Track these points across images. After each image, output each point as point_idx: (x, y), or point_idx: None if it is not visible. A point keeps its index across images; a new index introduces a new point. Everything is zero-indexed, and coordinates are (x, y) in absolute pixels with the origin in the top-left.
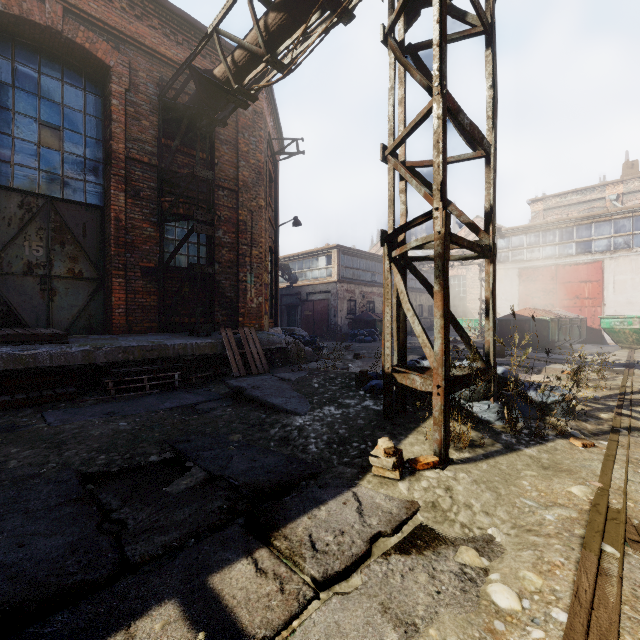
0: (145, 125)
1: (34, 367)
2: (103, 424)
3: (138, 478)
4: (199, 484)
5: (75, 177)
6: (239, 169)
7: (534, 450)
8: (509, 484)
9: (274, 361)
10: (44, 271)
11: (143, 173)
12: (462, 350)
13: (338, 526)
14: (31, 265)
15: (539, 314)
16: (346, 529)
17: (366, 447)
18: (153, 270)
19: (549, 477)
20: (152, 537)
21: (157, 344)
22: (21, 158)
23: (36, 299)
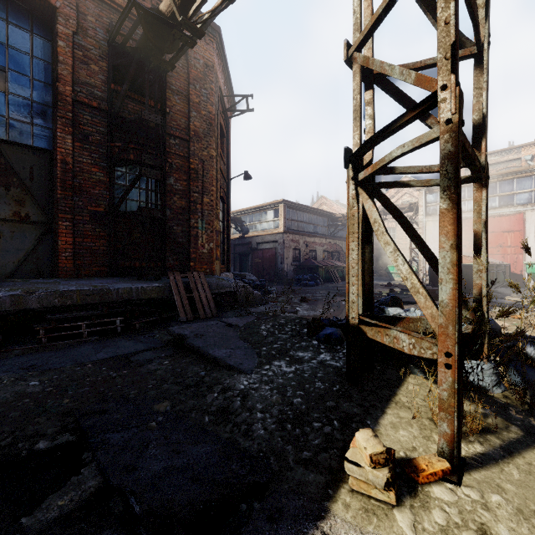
0: (94, 69)
1: None
2: (11, 384)
3: None
4: (81, 507)
5: (21, 119)
6: (190, 119)
7: None
8: None
9: (223, 305)
10: None
11: (92, 117)
12: (399, 293)
13: None
14: None
15: (469, 260)
16: None
17: (332, 431)
18: (102, 214)
19: None
20: None
21: (99, 288)
22: None
23: None
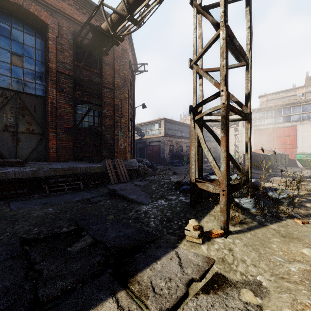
0: (66, 55)
1: (6, 179)
2: (40, 209)
3: (54, 242)
4: (88, 246)
5: (30, 81)
6: (115, 78)
7: (275, 225)
8: (265, 246)
9: (132, 175)
10: (14, 129)
11: (65, 79)
12: None
13: (168, 275)
14: (7, 126)
15: (265, 152)
16: (172, 277)
17: (182, 223)
18: (70, 129)
19: (287, 242)
20: (56, 282)
21: (71, 167)
22: (1, 71)
23: (9, 143)
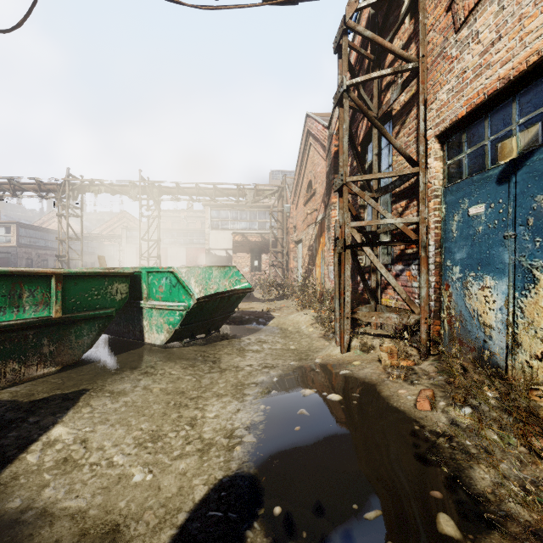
0: None
1: None
2: None
3: None
4: None
5: None
6: None
7: None
8: None
9: None
10: None
11: None
12: None
13: None
14: None
15: None
16: None
17: None
18: None
19: None
20: None
21: None
22: None
23: None
